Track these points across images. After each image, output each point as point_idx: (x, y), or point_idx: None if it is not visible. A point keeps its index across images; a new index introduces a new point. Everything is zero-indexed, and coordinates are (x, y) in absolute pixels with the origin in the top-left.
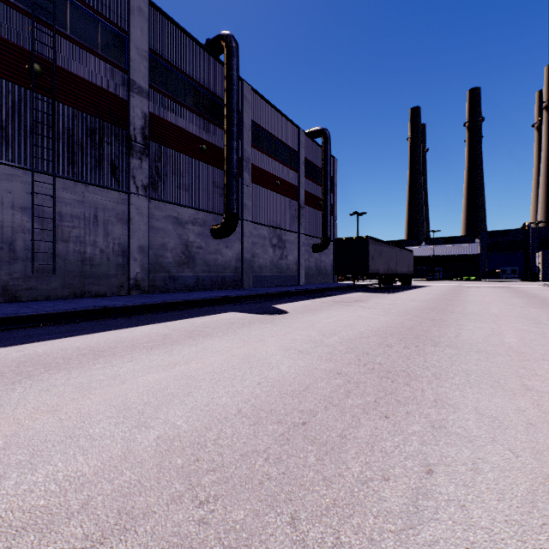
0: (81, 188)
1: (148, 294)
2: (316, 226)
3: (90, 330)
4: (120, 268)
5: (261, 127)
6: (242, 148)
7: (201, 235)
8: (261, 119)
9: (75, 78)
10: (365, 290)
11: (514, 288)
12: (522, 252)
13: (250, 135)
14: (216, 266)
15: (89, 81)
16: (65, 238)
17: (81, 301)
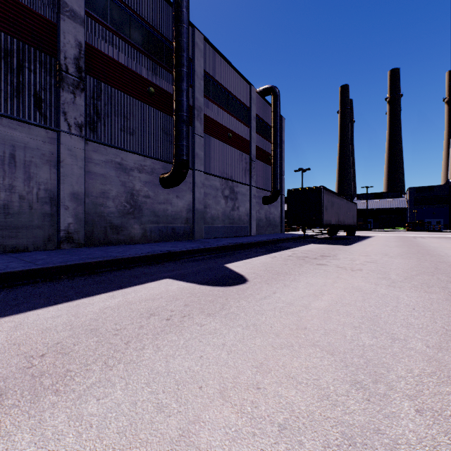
0: None
1: (82, 248)
2: (266, 179)
3: None
4: (47, 218)
5: (213, 78)
6: (193, 97)
7: (148, 183)
8: (213, 70)
9: None
10: (318, 241)
11: None
12: (446, 206)
13: (202, 84)
14: (166, 216)
15: None
16: None
17: None
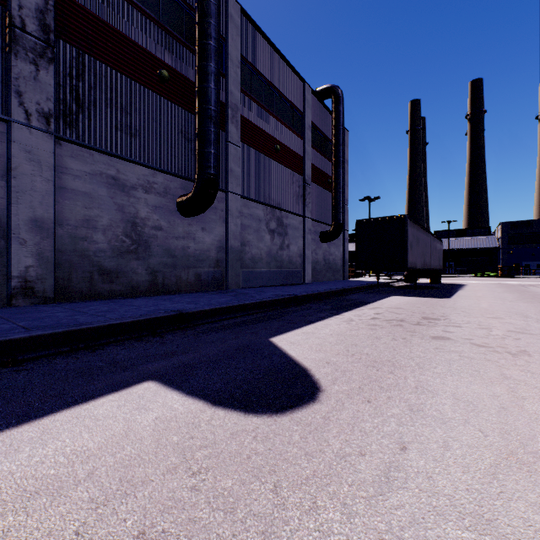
0: None
1: (46, 305)
2: (325, 209)
3: None
4: None
5: (254, 68)
6: (226, 90)
7: (160, 209)
8: (254, 57)
9: None
10: (398, 291)
11: None
12: None
13: (239, 73)
14: (186, 257)
15: None
16: None
17: None
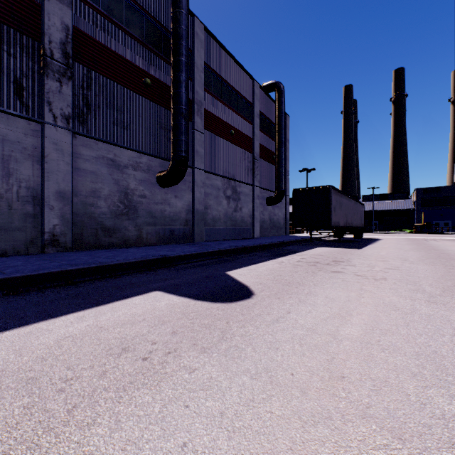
0: None
1: (68, 252)
2: (270, 179)
3: None
4: (29, 219)
5: (214, 71)
6: (193, 90)
7: (144, 182)
8: (214, 63)
9: None
10: (325, 244)
11: None
12: (454, 207)
13: (203, 77)
14: (163, 218)
15: None
16: None
17: None
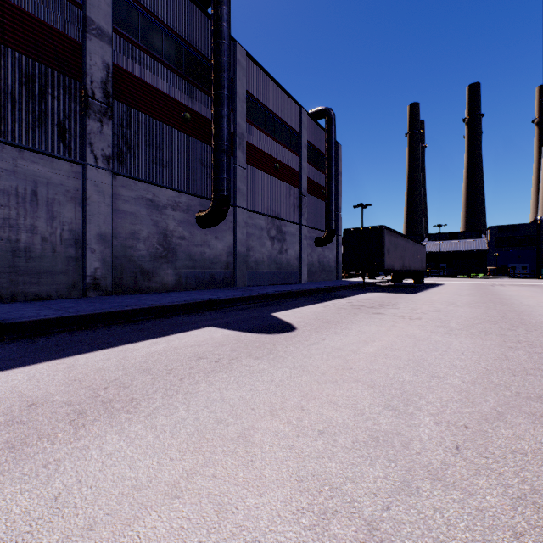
0: (11, 153)
1: (110, 296)
2: (319, 217)
3: None
4: (72, 263)
5: (257, 100)
6: (235, 122)
7: (183, 223)
8: (257, 91)
9: (1, 2)
10: (379, 289)
11: None
12: (534, 248)
13: (245, 107)
14: (203, 260)
15: (24, 10)
16: None
17: None
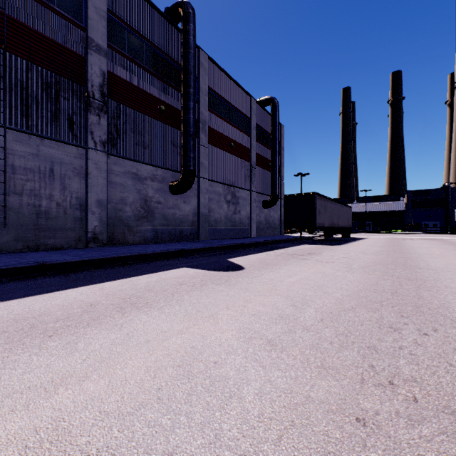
0: (35, 141)
1: (106, 247)
2: (266, 184)
3: (3, 296)
4: (78, 222)
5: (216, 93)
6: (199, 111)
7: (159, 191)
8: (216, 86)
9: (29, 31)
10: (312, 242)
11: (446, 240)
12: (443, 209)
13: (207, 99)
14: (174, 220)
15: (45, 35)
16: (18, 190)
17: (28, 255)
